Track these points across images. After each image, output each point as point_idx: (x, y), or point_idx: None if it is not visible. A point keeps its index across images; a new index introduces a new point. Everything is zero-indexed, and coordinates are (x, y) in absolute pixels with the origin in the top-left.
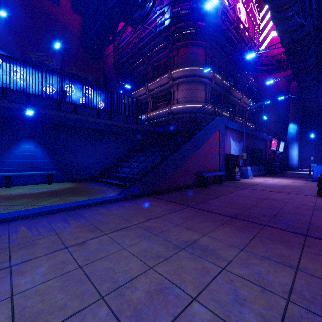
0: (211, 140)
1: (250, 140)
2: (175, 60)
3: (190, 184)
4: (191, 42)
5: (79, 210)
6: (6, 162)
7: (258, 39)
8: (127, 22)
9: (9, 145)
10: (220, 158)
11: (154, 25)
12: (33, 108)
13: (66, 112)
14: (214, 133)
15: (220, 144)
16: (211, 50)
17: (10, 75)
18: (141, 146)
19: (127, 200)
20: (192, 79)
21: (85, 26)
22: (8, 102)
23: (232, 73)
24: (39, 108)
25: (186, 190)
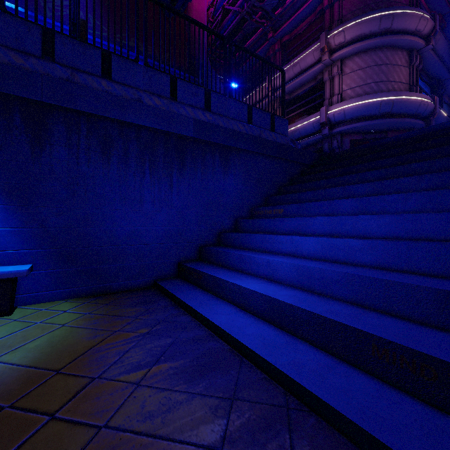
0: None
1: None
2: (335, 10)
3: None
4: None
5: None
6: None
7: None
8: None
9: None
10: None
11: None
12: None
13: (73, 70)
14: None
15: None
16: None
17: None
18: None
19: None
20: (381, 41)
21: None
22: None
23: None
24: None
25: None
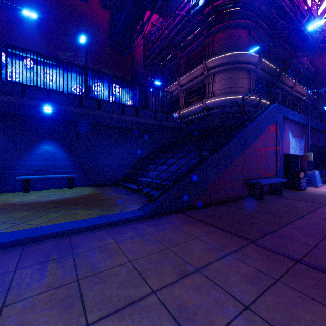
0: (265, 135)
1: (314, 135)
2: (211, 47)
3: (237, 195)
4: (231, 22)
5: (78, 237)
6: (25, 164)
7: (317, 12)
8: (155, 3)
9: (29, 146)
10: (276, 159)
11: (187, 9)
12: (54, 106)
13: (88, 109)
14: (268, 126)
15: (276, 140)
16: (255, 30)
17: (41, 77)
18: (170, 143)
19: (149, 220)
20: (232, 67)
21: (113, 20)
22: (28, 100)
23: (282, 57)
24: (60, 105)
25: (233, 205)
